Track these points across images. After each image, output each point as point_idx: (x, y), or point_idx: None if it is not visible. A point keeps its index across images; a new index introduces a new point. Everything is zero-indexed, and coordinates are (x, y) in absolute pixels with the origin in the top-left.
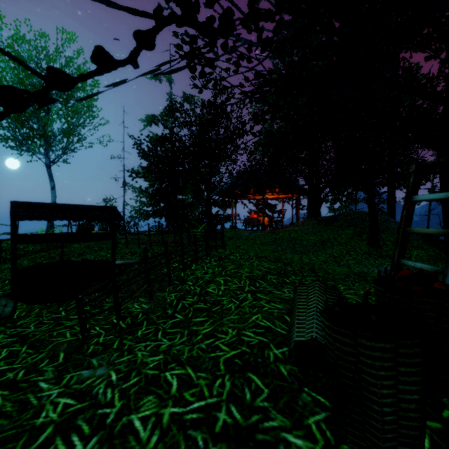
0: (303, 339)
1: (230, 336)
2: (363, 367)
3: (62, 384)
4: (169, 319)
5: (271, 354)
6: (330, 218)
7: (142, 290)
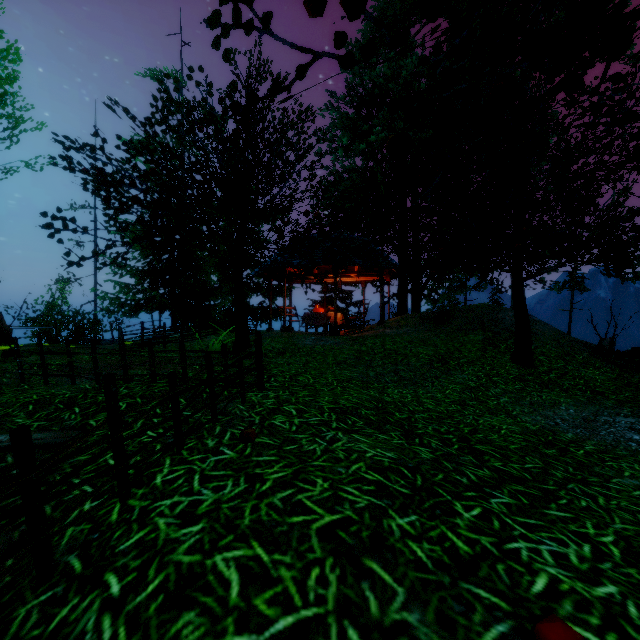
0: None
1: None
2: None
3: None
4: None
5: None
6: (440, 315)
7: None
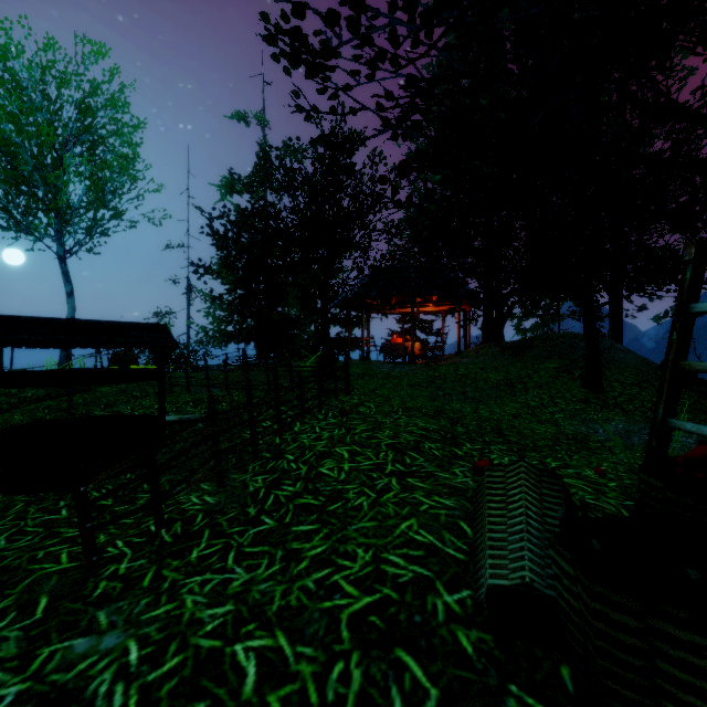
0: (505, 582)
1: (360, 563)
2: (665, 684)
3: (30, 672)
4: (250, 526)
5: (440, 605)
6: (519, 344)
7: (206, 469)
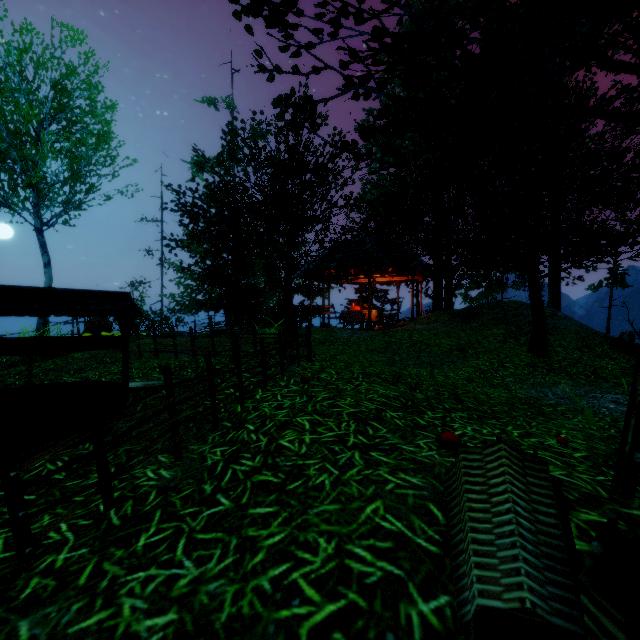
0: (498, 604)
1: (322, 557)
2: None
3: None
4: (204, 507)
5: (415, 617)
6: (468, 311)
7: (166, 439)
